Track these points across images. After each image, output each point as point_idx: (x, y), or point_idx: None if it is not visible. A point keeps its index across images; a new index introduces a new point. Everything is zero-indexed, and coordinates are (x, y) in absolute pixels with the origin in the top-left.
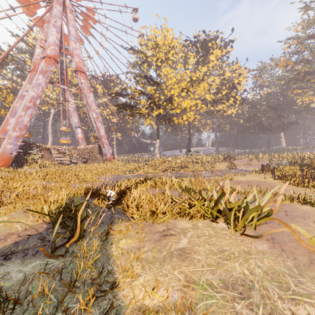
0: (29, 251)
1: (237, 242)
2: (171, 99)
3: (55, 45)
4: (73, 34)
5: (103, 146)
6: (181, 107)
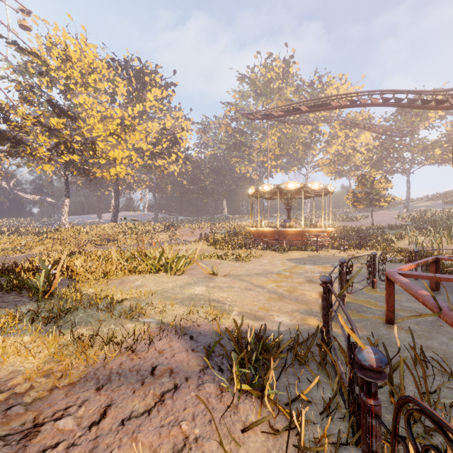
0: (4, 307)
1: (172, 278)
2: (94, 144)
3: None
4: None
5: None
6: (108, 157)
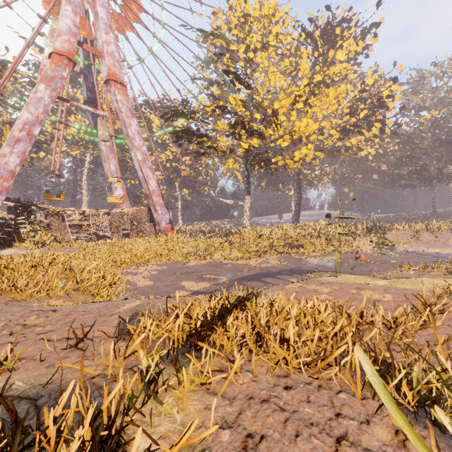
0: None
1: None
2: (275, 115)
3: (71, 33)
4: (103, 18)
5: (154, 209)
6: (292, 134)
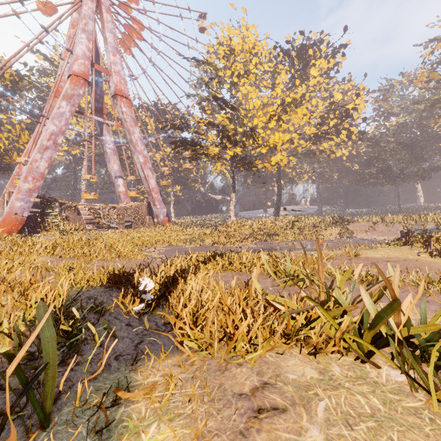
0: None
1: None
2: (254, 131)
3: (85, 57)
4: (111, 42)
5: (153, 204)
6: (268, 144)
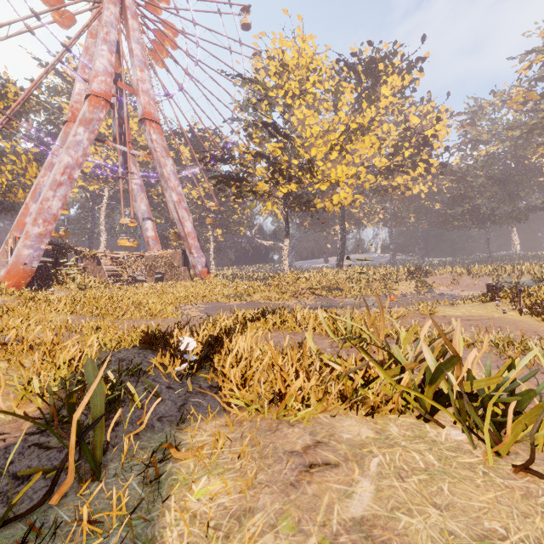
0: None
1: (518, 502)
2: (311, 164)
3: (107, 74)
4: (138, 55)
5: (189, 252)
6: (329, 179)
